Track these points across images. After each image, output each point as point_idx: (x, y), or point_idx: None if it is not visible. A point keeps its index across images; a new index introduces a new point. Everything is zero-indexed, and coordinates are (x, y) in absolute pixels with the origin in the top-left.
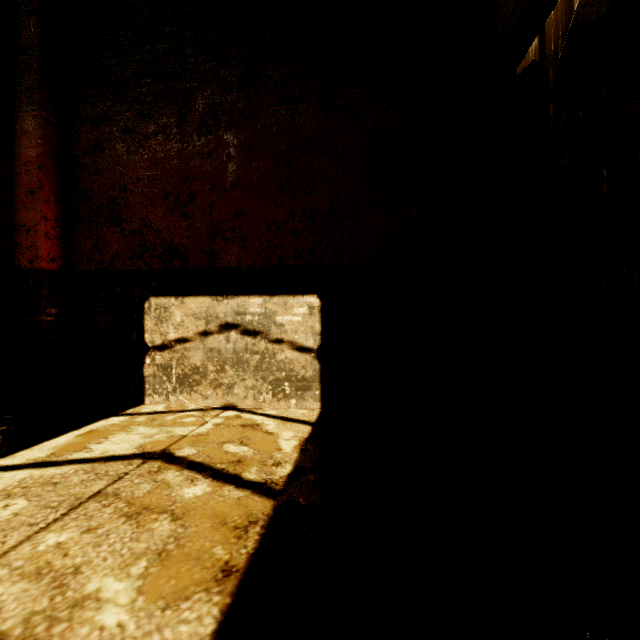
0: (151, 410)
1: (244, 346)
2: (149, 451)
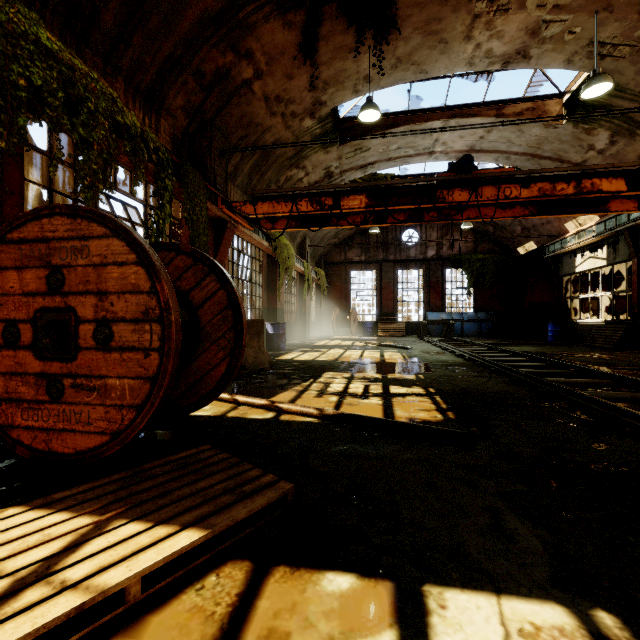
0: None
1: None
2: None
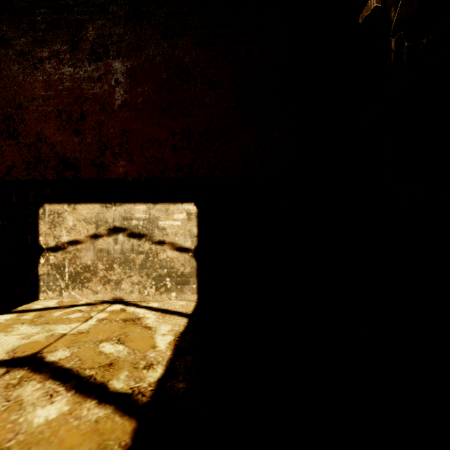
0: (42, 306)
1: (130, 247)
2: (19, 356)
